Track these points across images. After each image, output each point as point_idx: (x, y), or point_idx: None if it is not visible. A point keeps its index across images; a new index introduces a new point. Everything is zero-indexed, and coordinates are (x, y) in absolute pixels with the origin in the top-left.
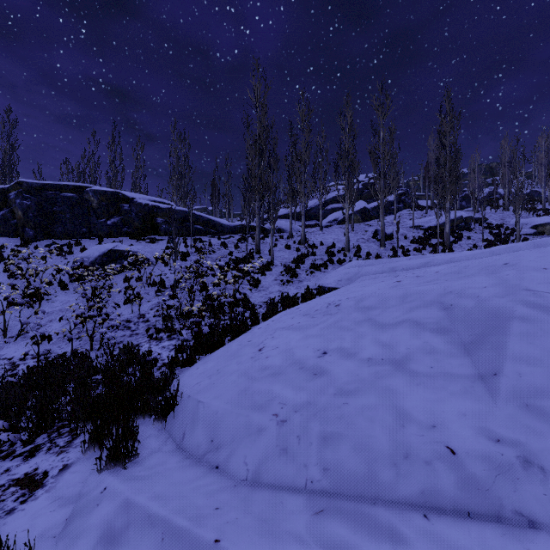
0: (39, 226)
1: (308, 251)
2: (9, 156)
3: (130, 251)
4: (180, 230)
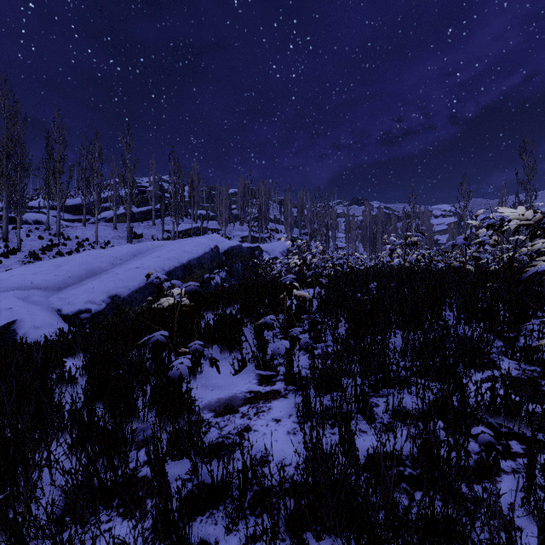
0: None
1: (60, 242)
2: None
3: None
4: None
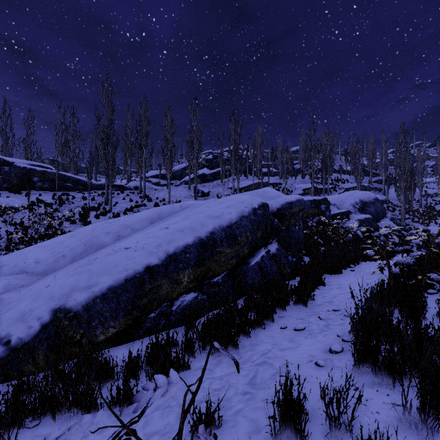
0: None
1: (142, 203)
2: None
3: (2, 202)
4: (53, 187)
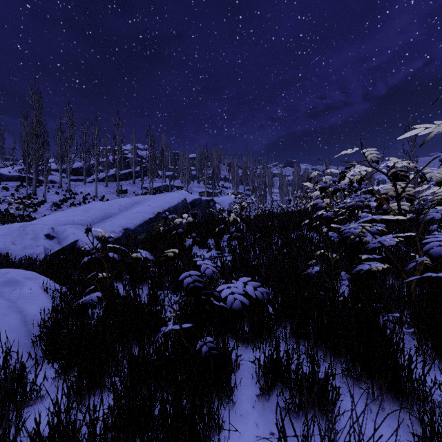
0: None
1: (71, 196)
2: None
3: None
4: None
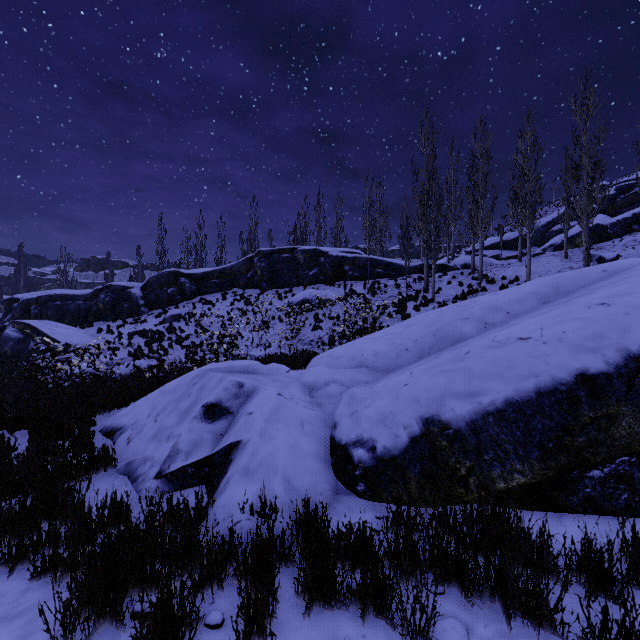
0: (269, 280)
1: (479, 287)
2: (253, 230)
3: (320, 295)
4: (363, 275)
